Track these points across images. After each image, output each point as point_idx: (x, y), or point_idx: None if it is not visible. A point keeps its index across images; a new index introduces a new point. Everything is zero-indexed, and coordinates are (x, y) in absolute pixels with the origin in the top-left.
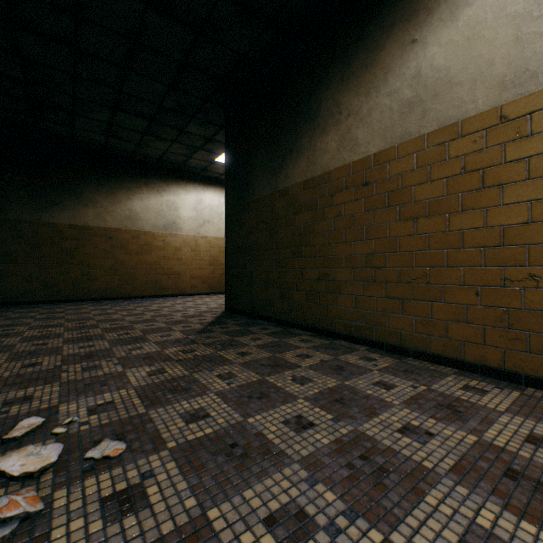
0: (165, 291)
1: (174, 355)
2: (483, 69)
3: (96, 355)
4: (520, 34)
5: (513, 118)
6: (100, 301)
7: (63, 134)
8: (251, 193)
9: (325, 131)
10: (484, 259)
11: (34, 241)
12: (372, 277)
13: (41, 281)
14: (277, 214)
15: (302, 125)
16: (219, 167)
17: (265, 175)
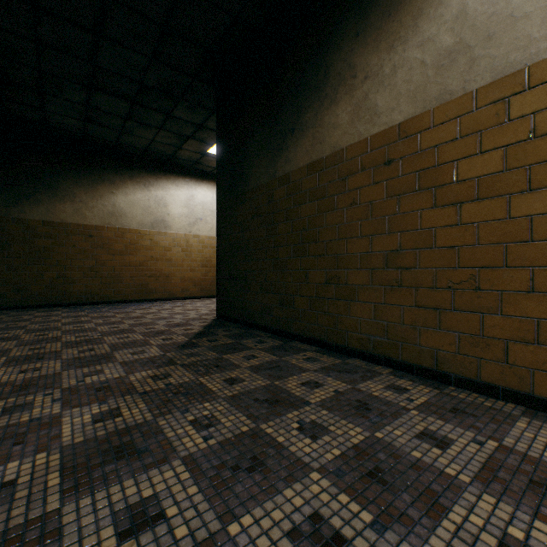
0: (152, 295)
1: (140, 384)
2: None
3: (35, 384)
4: None
5: None
6: (78, 306)
7: (34, 118)
8: (246, 182)
9: (335, 101)
10: None
11: (1, 239)
12: (396, 279)
13: (9, 284)
14: (276, 205)
15: (306, 97)
16: (212, 160)
17: (262, 160)
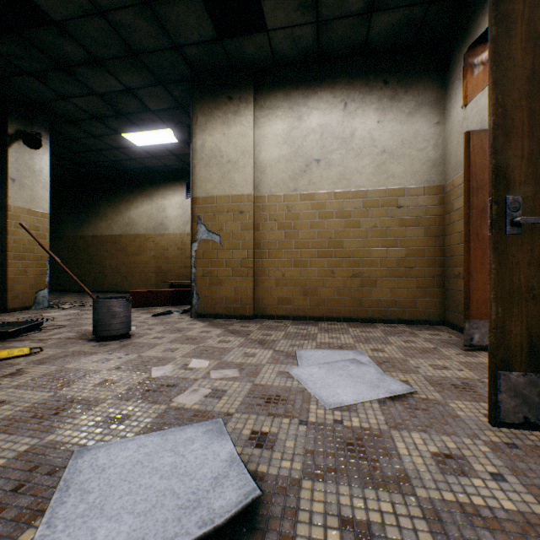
0: None
1: None
2: (142, 224)
3: None
4: (148, 220)
5: (147, 237)
6: None
7: None
8: (62, 232)
9: (102, 220)
10: (143, 267)
11: None
12: (118, 272)
13: None
14: (79, 245)
15: (92, 213)
16: None
17: (72, 227)
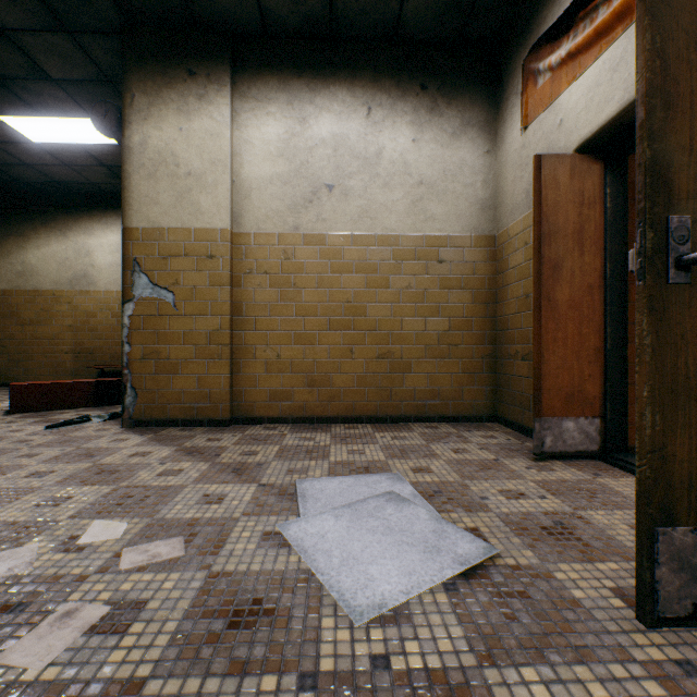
0: None
1: None
2: (49, 274)
3: None
4: (60, 269)
5: (58, 296)
6: None
7: None
8: None
9: None
10: (50, 344)
11: None
12: (2, 351)
13: None
14: None
15: None
16: None
17: None
